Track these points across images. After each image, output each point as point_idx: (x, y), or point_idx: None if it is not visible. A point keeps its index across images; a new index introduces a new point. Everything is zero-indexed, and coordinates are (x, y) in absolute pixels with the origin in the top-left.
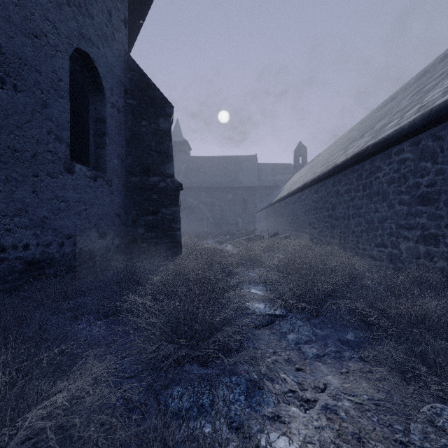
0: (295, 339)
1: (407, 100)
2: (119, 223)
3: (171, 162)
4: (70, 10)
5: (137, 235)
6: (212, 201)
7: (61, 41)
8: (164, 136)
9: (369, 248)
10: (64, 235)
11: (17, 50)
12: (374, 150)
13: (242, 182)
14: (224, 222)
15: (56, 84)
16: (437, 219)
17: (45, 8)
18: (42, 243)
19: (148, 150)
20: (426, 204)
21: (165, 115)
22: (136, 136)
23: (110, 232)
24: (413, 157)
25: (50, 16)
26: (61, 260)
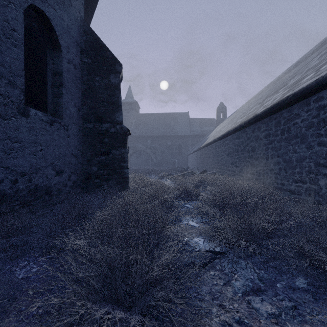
0: (242, 287)
1: (316, 60)
2: (75, 162)
3: (120, 111)
4: None
5: (91, 172)
6: (155, 146)
7: None
8: (114, 89)
9: (288, 184)
10: (18, 173)
11: None
12: (294, 100)
13: (178, 132)
14: (164, 162)
15: (8, 33)
16: None
17: None
18: None
19: (100, 101)
20: None
21: (115, 72)
22: (90, 89)
23: (67, 170)
24: None
25: None
26: (15, 196)
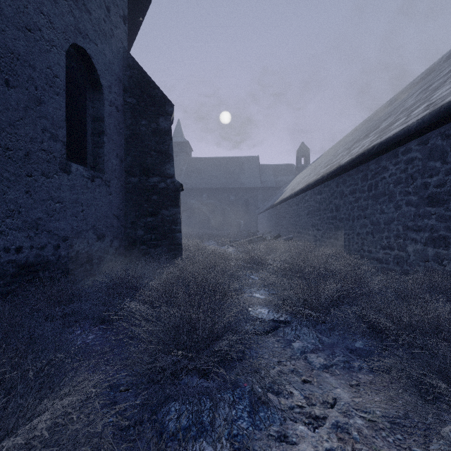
0: (301, 348)
1: (413, 99)
2: (118, 225)
3: (172, 162)
4: (66, 4)
5: (136, 237)
6: (213, 202)
7: (56, 36)
8: (164, 135)
9: (375, 251)
10: (60, 237)
11: (9, 44)
12: (380, 150)
13: (244, 183)
14: (226, 223)
15: (51, 80)
16: (446, 220)
17: (40, 1)
18: (36, 245)
19: (147, 150)
20: (435, 205)
21: (165, 114)
22: (135, 135)
23: (109, 234)
24: (421, 157)
25: (45, 9)
26: (57, 263)
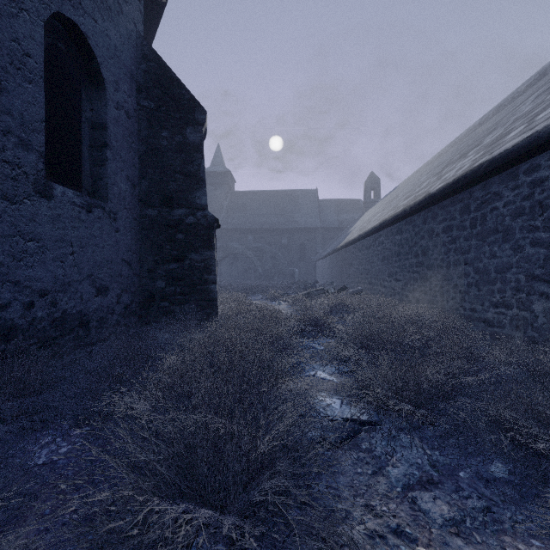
0: (402, 477)
1: (529, 103)
2: (128, 273)
3: (203, 189)
4: None
5: (155, 290)
6: (261, 246)
7: None
8: (194, 152)
9: (482, 309)
10: (35, 291)
11: None
12: (491, 169)
13: (299, 222)
14: (276, 272)
15: (19, 60)
16: None
17: None
18: None
19: (170, 172)
20: None
21: (195, 123)
22: (153, 151)
23: (115, 286)
24: None
25: None
26: (29, 329)
